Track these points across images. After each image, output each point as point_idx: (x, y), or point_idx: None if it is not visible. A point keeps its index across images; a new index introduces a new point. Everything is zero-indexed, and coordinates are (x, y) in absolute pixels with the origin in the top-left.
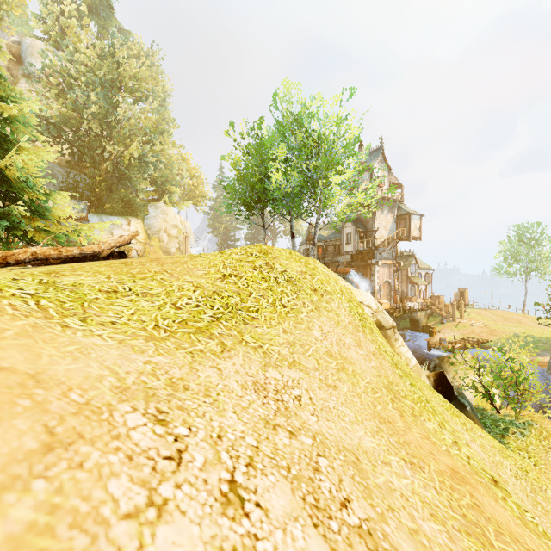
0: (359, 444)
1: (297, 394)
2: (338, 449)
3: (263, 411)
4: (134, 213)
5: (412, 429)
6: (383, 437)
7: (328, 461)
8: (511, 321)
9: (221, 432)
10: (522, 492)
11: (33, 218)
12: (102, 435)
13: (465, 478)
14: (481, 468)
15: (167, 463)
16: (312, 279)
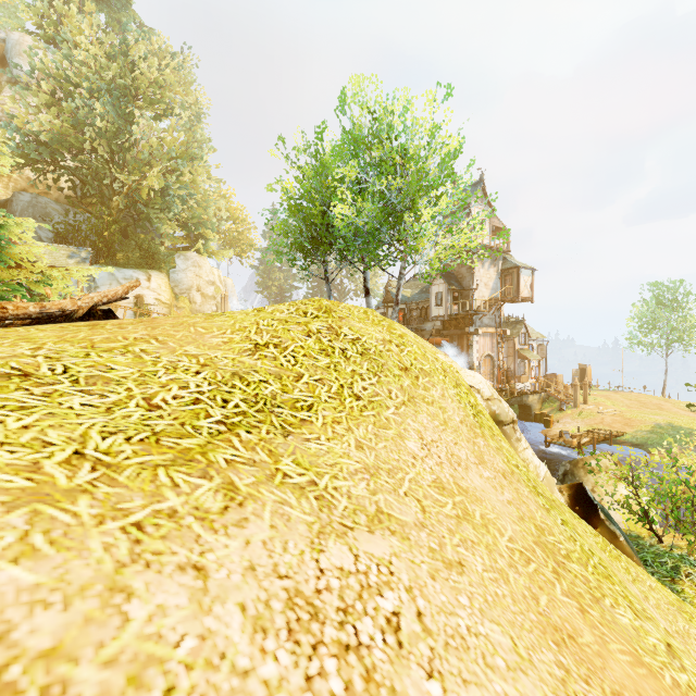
0: None
1: (390, 610)
2: None
3: None
4: (156, 264)
5: (609, 643)
6: None
7: None
8: (650, 407)
9: None
10: None
11: None
12: None
13: None
14: None
15: None
16: (400, 351)
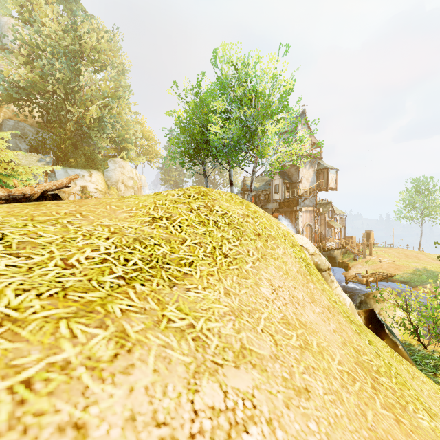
0: None
1: None
2: None
3: None
4: (95, 166)
5: None
6: None
7: None
8: (412, 258)
9: None
10: None
11: None
12: None
13: None
14: None
15: None
16: (254, 222)
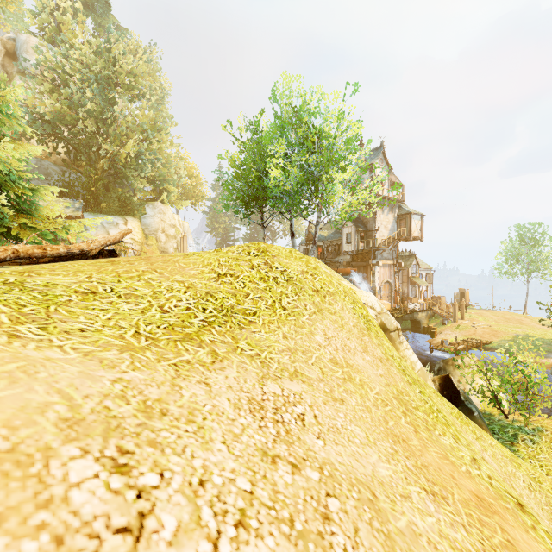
0: (373, 473)
1: (300, 412)
2: (350, 483)
3: (259, 437)
4: (131, 212)
5: (429, 447)
6: (399, 461)
7: (339, 503)
8: (513, 322)
9: (205, 475)
10: (536, 505)
11: (18, 214)
12: (22, 503)
13: (491, 506)
14: (504, 490)
15: (119, 540)
16: (313, 279)
